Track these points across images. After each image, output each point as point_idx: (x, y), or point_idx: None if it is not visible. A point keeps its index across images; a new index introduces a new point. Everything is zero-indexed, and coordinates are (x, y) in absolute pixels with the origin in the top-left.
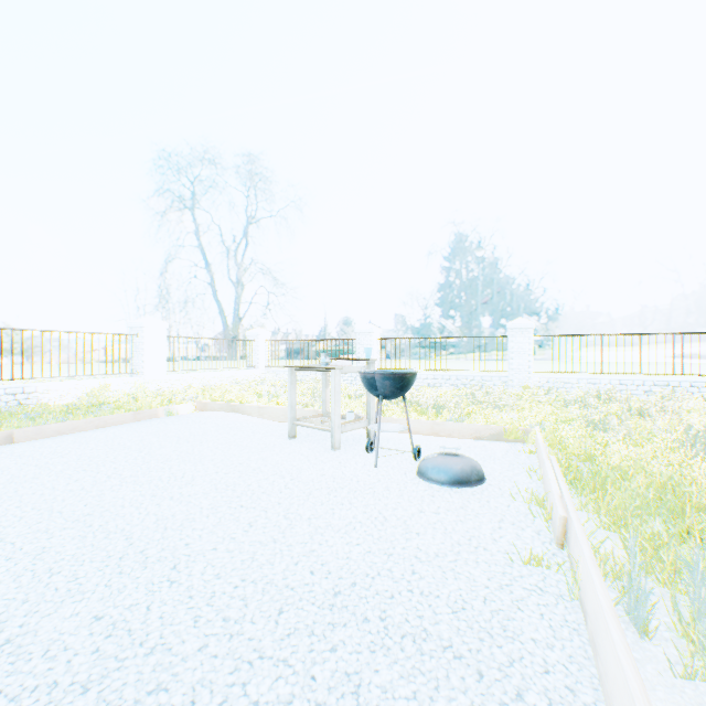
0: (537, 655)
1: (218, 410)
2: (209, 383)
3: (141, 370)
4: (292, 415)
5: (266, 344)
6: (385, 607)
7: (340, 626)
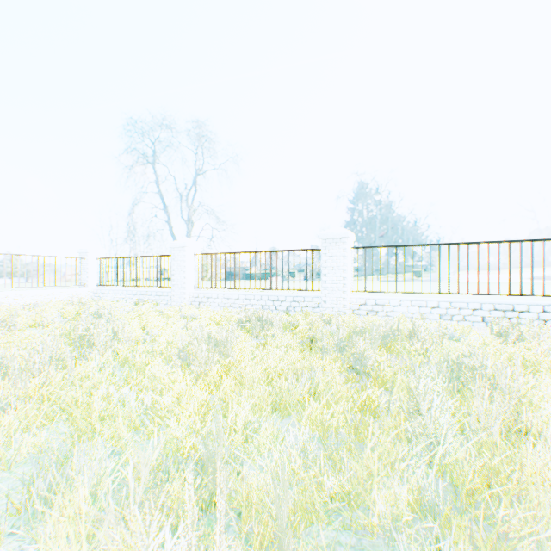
0: None
1: None
2: None
3: None
4: None
5: (99, 262)
6: None
7: None
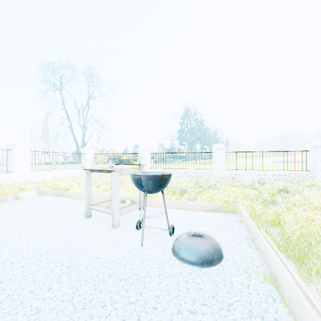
0: None
1: (51, 195)
2: (57, 176)
3: (13, 170)
4: (88, 202)
5: (92, 156)
6: None
7: None
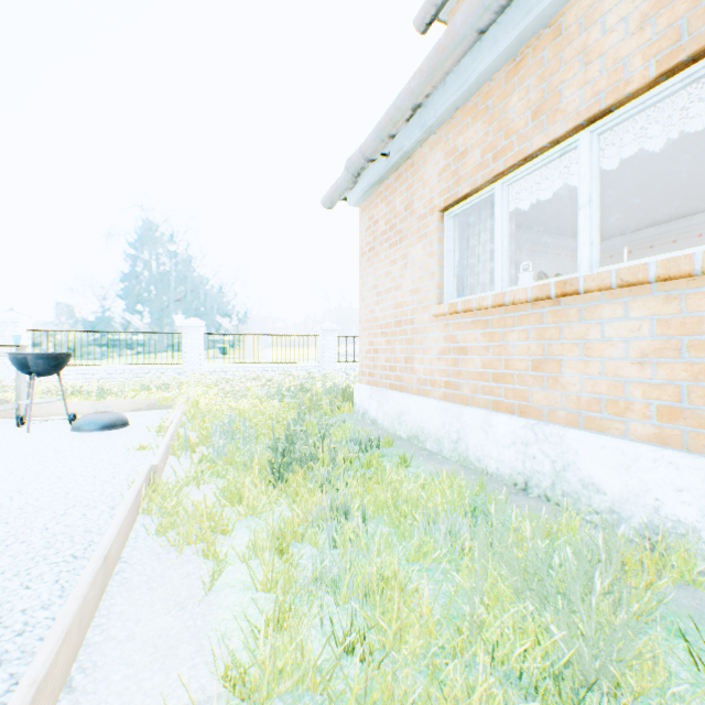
0: (131, 468)
1: None
2: None
3: None
4: None
5: None
6: (39, 473)
7: (4, 483)
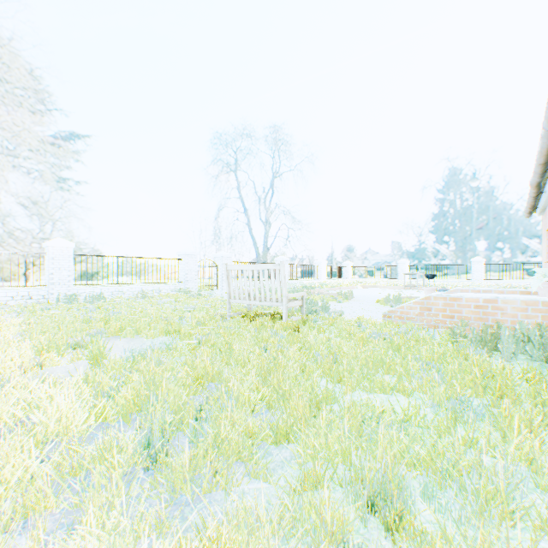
0: None
1: (368, 288)
2: None
3: (320, 278)
4: (404, 284)
5: (351, 268)
6: None
7: None
